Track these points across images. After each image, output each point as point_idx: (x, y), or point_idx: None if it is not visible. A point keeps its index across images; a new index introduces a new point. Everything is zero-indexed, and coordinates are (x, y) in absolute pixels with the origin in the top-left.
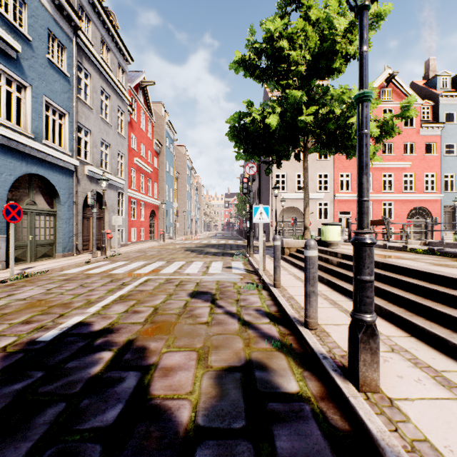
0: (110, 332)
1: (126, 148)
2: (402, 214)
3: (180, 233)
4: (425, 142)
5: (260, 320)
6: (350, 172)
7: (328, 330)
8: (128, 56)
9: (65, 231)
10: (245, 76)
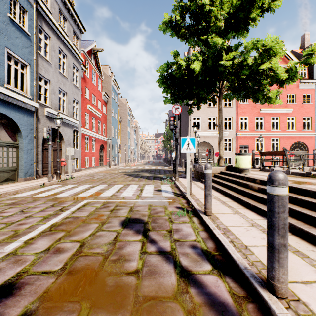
0: (7, 294)
1: (80, 96)
2: (286, 147)
3: (122, 161)
4: (303, 94)
5: (200, 265)
6: (247, 116)
7: (304, 298)
8: (81, 26)
9: (26, 160)
10: (171, 35)
